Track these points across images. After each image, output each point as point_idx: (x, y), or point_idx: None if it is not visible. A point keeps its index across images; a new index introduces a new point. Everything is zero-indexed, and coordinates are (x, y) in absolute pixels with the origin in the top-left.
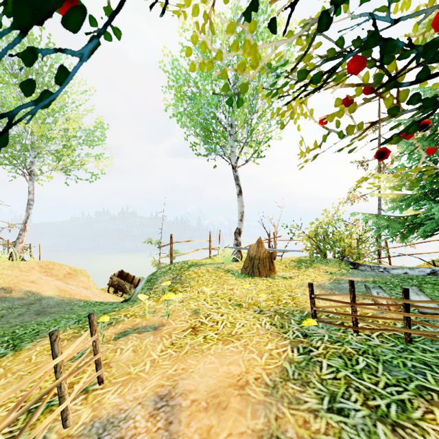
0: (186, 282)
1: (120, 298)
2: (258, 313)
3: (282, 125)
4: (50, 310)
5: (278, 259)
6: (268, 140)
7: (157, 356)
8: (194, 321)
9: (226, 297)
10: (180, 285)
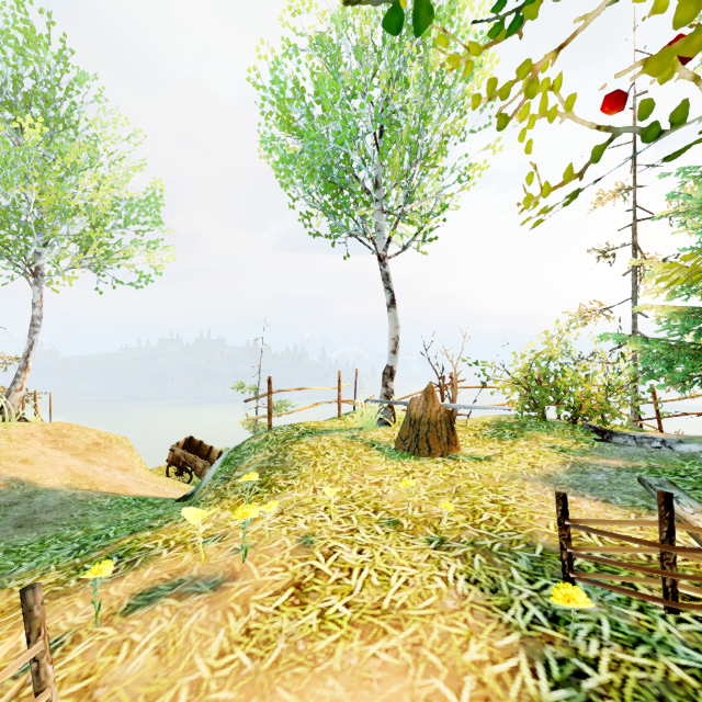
0: (294, 468)
1: (185, 486)
2: (437, 546)
3: (501, 128)
4: (44, 517)
5: (459, 421)
6: (442, 211)
7: (208, 670)
8: (301, 566)
9: (369, 502)
10: (281, 473)
